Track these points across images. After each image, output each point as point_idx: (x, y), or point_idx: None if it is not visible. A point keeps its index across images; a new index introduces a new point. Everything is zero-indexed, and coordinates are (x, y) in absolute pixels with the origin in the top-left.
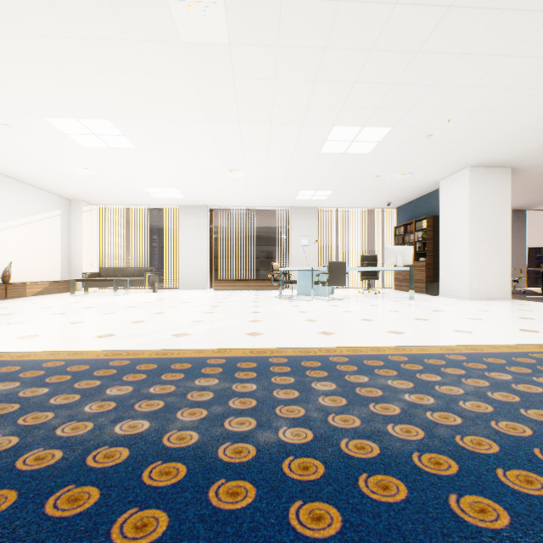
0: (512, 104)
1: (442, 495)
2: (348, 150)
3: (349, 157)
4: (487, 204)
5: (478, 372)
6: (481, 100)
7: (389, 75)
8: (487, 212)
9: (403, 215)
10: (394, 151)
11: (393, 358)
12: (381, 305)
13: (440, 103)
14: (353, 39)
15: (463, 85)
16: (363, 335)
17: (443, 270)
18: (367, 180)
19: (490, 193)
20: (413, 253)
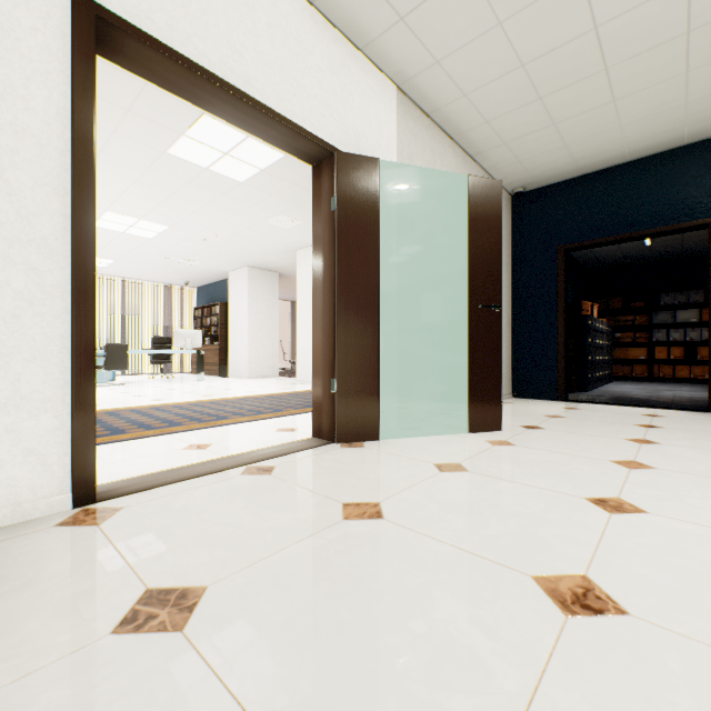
0: (256, 237)
1: (125, 431)
2: (128, 231)
3: (131, 237)
4: (262, 299)
5: (187, 408)
6: (235, 229)
7: (157, 197)
8: (262, 306)
9: (204, 296)
10: (178, 242)
11: (140, 409)
12: (164, 386)
13: (205, 223)
14: (118, 170)
15: (218, 218)
16: (128, 403)
17: (232, 353)
18: (157, 258)
19: (265, 291)
20: (210, 336)
